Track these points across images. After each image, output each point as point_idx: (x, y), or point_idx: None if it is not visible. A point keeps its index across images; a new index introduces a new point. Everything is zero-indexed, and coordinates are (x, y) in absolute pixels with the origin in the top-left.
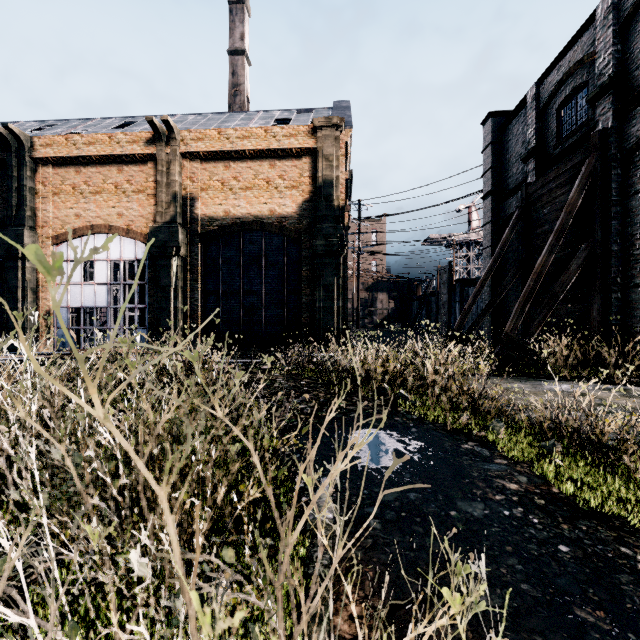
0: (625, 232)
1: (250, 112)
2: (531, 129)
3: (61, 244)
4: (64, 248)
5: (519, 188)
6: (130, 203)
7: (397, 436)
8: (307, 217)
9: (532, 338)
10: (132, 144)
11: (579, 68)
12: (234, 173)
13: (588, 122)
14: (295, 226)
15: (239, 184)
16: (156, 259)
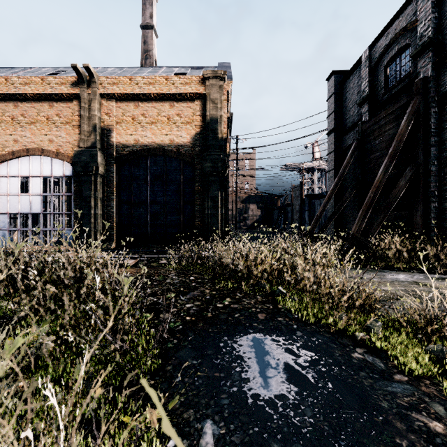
0: (441, 156)
1: (156, 67)
2: (365, 81)
3: (2, 163)
4: (4, 166)
5: (355, 126)
6: (59, 132)
7: (284, 343)
8: (198, 146)
9: (372, 237)
10: (60, 85)
11: (403, 34)
12: (142, 111)
13: (410, 74)
14: (189, 152)
15: (146, 119)
16: (79, 176)
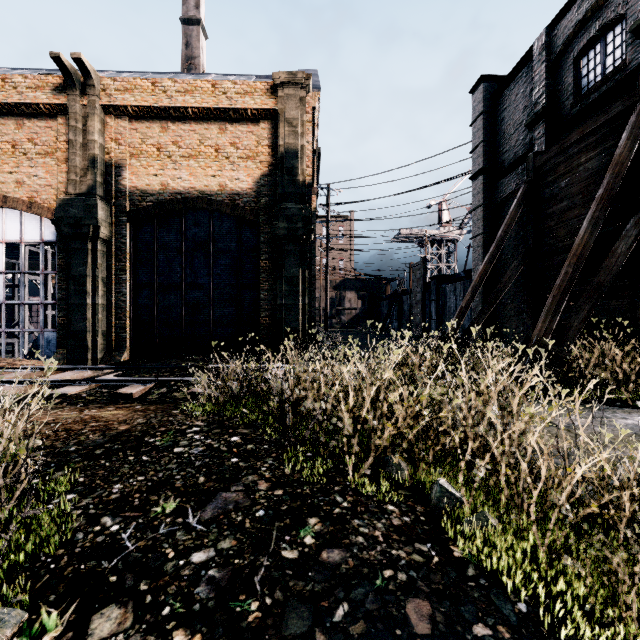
0: None
1: (200, 74)
2: (539, 87)
3: None
4: None
5: (520, 162)
6: (33, 168)
7: None
8: (266, 195)
9: (571, 345)
10: (35, 90)
11: None
12: (174, 137)
13: (626, 64)
14: (251, 205)
15: (180, 151)
16: (67, 241)
